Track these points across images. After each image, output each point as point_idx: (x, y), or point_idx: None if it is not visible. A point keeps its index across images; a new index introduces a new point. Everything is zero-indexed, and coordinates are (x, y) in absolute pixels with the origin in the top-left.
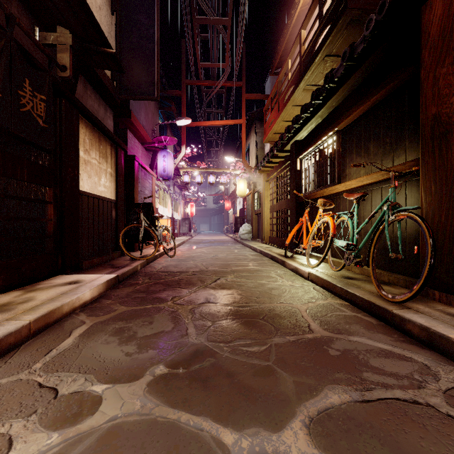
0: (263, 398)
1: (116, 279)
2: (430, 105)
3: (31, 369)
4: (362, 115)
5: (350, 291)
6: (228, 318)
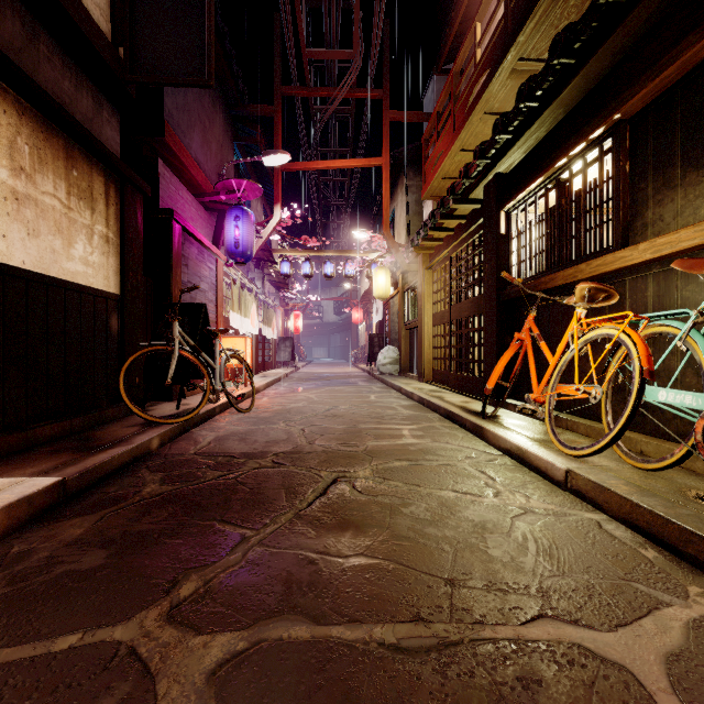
0: None
1: (58, 490)
2: None
3: None
4: None
5: None
6: None
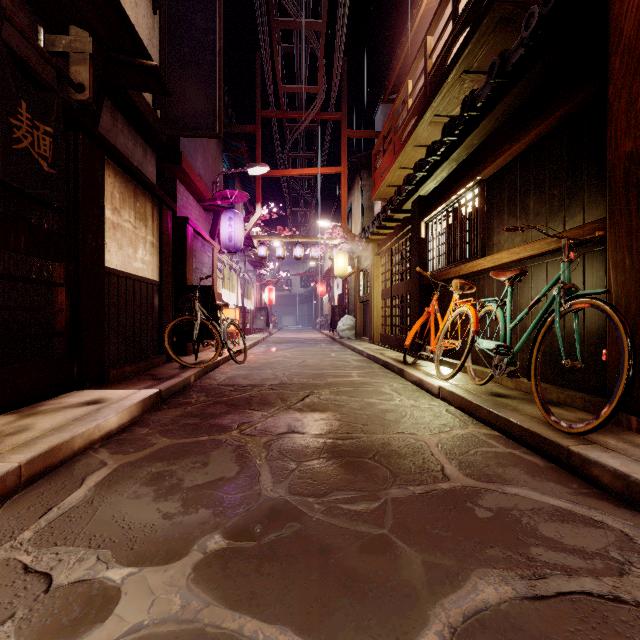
0: (375, 592)
1: (158, 396)
2: (623, 138)
3: (15, 540)
4: (517, 157)
5: (503, 416)
6: (320, 456)
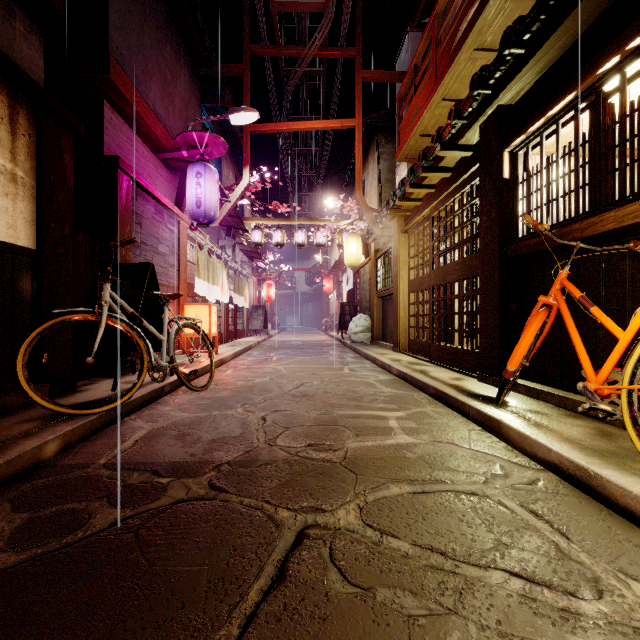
0: None
1: None
2: None
3: None
4: None
5: None
6: None
